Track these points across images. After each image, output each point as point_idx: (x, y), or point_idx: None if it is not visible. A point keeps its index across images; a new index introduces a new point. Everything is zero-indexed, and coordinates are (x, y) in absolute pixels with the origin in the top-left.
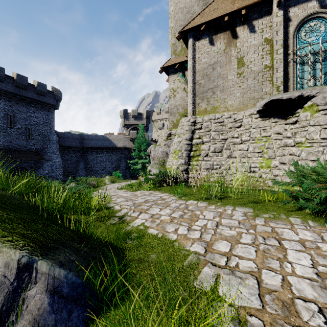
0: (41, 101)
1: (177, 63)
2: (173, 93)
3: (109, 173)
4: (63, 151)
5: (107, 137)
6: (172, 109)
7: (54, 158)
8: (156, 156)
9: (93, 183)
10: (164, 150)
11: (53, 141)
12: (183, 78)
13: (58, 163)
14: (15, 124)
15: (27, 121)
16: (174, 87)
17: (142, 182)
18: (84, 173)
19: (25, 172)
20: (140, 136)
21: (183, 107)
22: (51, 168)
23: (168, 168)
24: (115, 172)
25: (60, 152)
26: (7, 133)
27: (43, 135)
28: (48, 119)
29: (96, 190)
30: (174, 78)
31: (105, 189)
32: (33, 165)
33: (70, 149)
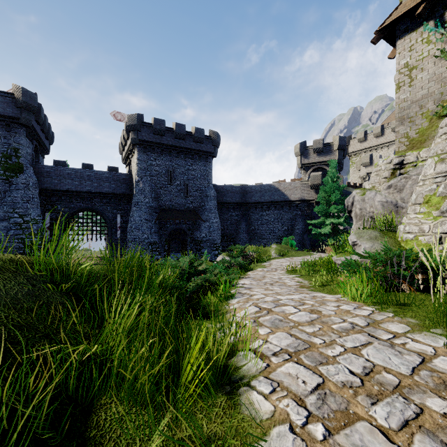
0: (198, 150)
1: (421, 1)
2: (408, 75)
3: (278, 239)
4: (221, 209)
5: (276, 186)
6: (406, 109)
7: (211, 218)
8: (367, 211)
9: (252, 256)
10: (388, 198)
11: (210, 197)
12: (438, 30)
13: (216, 224)
14: (174, 181)
15: (186, 175)
16: (412, 60)
17: (334, 264)
18: (246, 238)
19: (184, 235)
20: (328, 179)
21: (437, 98)
22: (209, 231)
23: (405, 241)
24: (286, 239)
25: (218, 210)
26: (168, 191)
27: (200, 191)
28: (206, 170)
29: (254, 268)
30: (411, 42)
31: (267, 269)
32: (191, 227)
33: (230, 207)
